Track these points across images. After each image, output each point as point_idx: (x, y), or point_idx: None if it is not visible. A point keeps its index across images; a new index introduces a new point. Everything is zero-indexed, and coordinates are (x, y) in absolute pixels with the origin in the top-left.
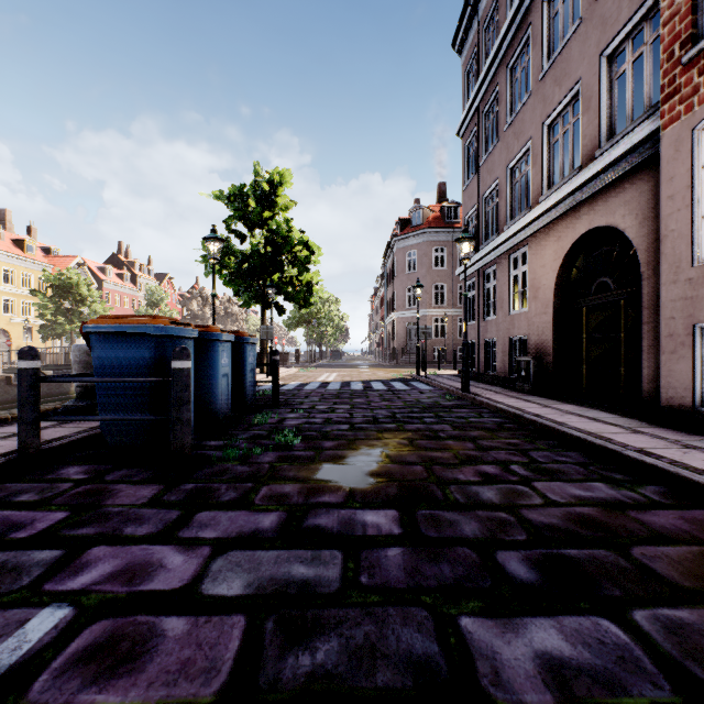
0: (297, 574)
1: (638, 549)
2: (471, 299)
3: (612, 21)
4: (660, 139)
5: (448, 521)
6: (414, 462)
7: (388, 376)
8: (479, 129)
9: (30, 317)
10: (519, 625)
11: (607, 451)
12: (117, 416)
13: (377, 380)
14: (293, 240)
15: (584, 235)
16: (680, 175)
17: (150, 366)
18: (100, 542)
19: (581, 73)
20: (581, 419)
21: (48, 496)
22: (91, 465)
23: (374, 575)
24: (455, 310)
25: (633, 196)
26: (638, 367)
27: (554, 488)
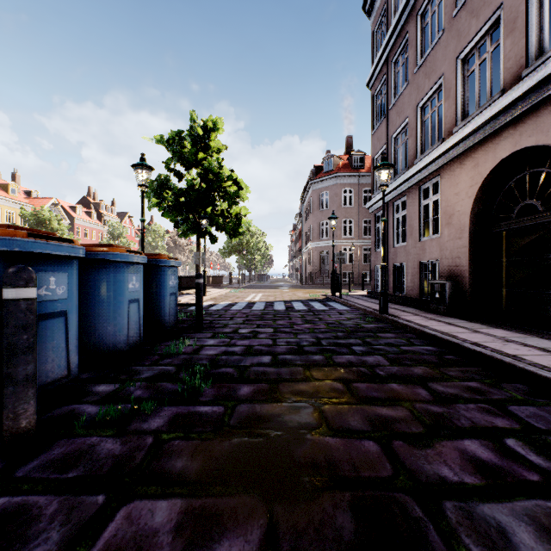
0: None
1: None
2: (380, 229)
3: None
4: None
5: None
6: (362, 431)
7: (307, 296)
8: (388, 77)
9: None
10: None
11: None
12: None
13: (298, 300)
14: (223, 176)
15: (506, 159)
16: None
17: None
18: None
19: None
20: (531, 350)
21: None
22: None
23: None
24: (361, 241)
25: None
26: None
27: None
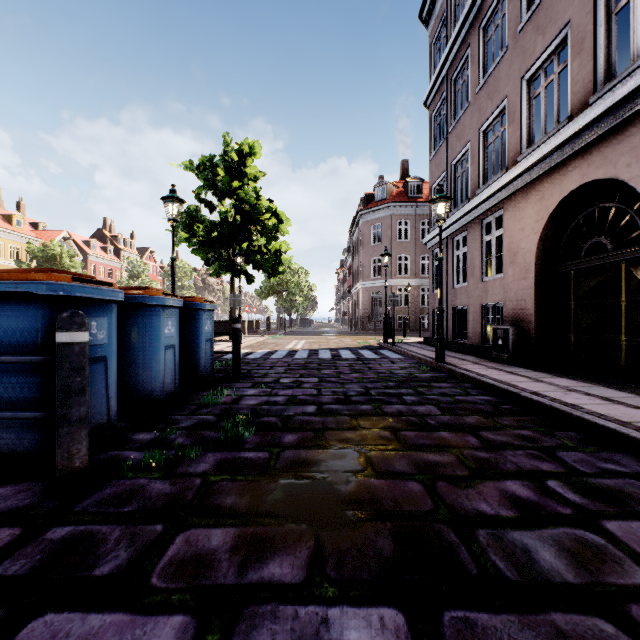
0: None
1: None
2: None
3: None
4: None
5: None
6: (406, 473)
7: (356, 344)
8: (447, 96)
9: None
10: None
11: None
12: None
13: (345, 347)
14: (261, 208)
15: (574, 192)
16: None
17: (40, 339)
18: None
19: (570, 14)
20: (593, 399)
21: None
22: None
23: None
24: (418, 280)
25: None
26: None
27: None
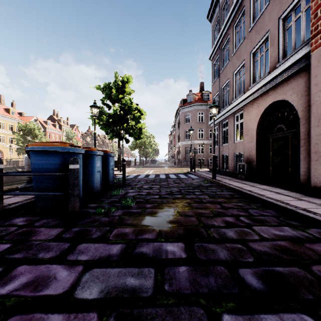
0: (129, 284)
1: (315, 267)
2: (216, 136)
3: (285, 1)
4: (310, 56)
5: (211, 250)
6: (191, 215)
7: (177, 171)
8: (219, 56)
9: (12, 144)
10: (258, 320)
11: (287, 210)
12: (41, 192)
13: (172, 173)
14: (132, 108)
15: (271, 105)
16: (320, 74)
17: (59, 167)
18: (24, 263)
19: (269, 27)
20: (271, 193)
21: (3, 235)
22: (29, 217)
23: (172, 285)
24: (208, 141)
25: (295, 85)
26: (298, 168)
27: (264, 230)
